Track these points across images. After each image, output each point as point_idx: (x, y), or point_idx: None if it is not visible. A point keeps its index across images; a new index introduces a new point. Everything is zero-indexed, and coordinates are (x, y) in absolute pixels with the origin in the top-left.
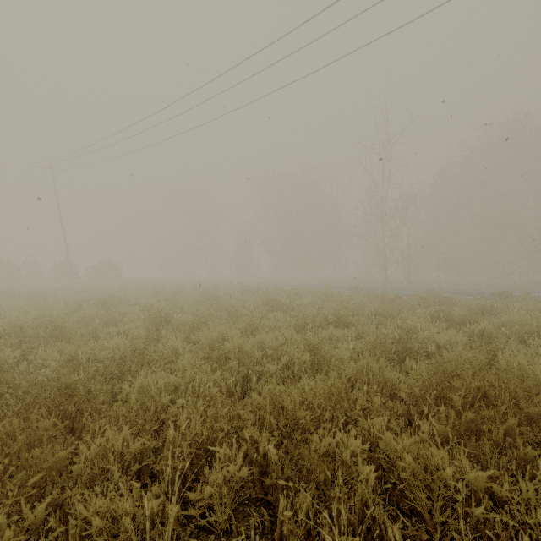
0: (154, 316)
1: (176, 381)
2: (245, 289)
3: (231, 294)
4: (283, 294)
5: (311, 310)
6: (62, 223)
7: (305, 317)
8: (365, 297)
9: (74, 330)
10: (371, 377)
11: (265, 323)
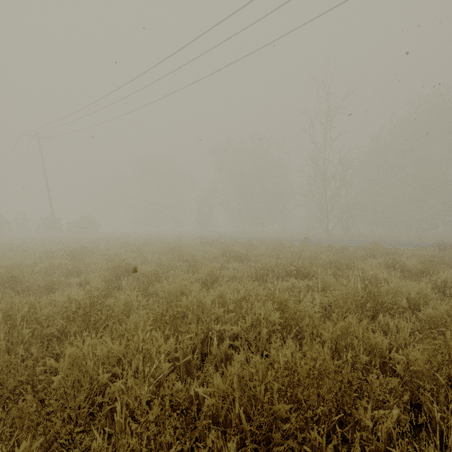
0: (116, 266)
1: (119, 351)
2: (205, 241)
3: (192, 245)
4: (239, 245)
5: (268, 260)
6: (47, 184)
7: (264, 267)
8: (314, 248)
9: (32, 282)
10: (356, 344)
11: (225, 273)
